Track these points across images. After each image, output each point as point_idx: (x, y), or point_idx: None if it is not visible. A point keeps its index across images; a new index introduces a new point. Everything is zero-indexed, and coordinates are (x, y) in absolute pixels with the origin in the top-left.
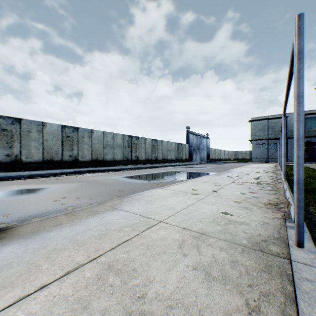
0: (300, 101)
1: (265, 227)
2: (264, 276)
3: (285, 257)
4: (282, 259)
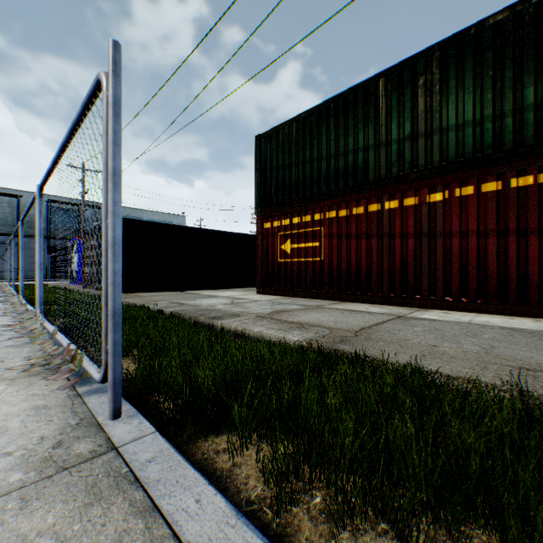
0: (118, 183)
1: (48, 416)
2: (97, 513)
3: (108, 449)
4: (107, 455)
